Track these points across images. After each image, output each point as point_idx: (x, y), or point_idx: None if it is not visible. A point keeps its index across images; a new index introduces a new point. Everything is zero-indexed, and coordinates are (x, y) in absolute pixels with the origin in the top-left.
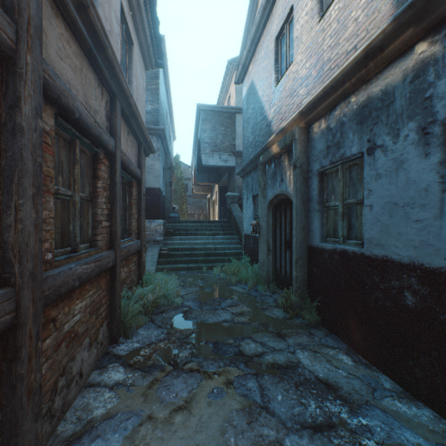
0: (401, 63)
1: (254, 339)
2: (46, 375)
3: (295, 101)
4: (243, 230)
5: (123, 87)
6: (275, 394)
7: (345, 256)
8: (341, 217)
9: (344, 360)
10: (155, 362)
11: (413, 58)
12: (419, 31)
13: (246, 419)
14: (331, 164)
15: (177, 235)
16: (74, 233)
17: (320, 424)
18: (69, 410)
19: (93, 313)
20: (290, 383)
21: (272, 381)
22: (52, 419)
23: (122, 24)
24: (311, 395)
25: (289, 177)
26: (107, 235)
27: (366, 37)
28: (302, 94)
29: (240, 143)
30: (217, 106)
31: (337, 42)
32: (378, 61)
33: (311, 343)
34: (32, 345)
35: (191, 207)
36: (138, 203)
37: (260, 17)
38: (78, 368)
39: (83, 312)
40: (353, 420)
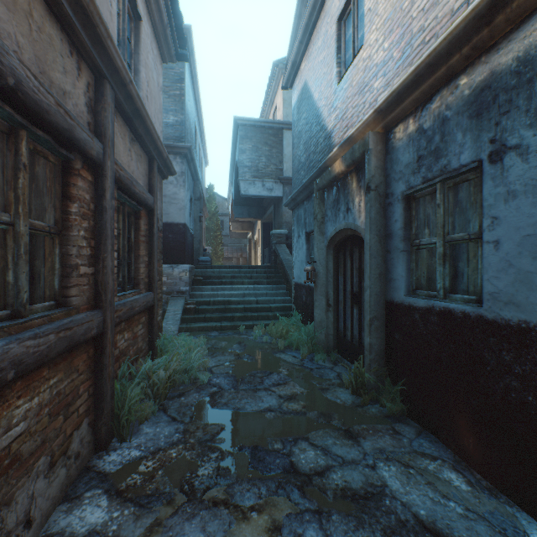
0: None
1: (312, 441)
2: None
3: (366, 99)
4: (293, 278)
5: (116, 64)
6: None
7: (450, 319)
8: (442, 259)
9: (454, 482)
10: (160, 487)
11: None
12: None
13: None
14: (424, 183)
15: (208, 285)
16: (16, 286)
17: None
18: None
19: (59, 412)
20: (376, 531)
21: (346, 527)
22: None
23: None
24: None
25: (359, 205)
26: (90, 288)
27: None
28: (378, 87)
29: (288, 168)
30: (260, 120)
31: (435, 0)
32: (514, 10)
33: (399, 449)
34: None
35: (228, 249)
36: (149, 242)
37: None
38: (20, 513)
39: (35, 416)
40: None
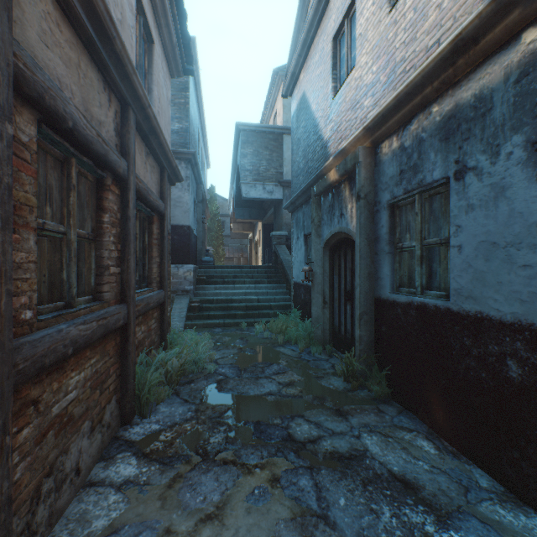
0: (502, 57)
1: (306, 418)
2: (22, 479)
3: (358, 115)
4: (292, 277)
5: (138, 93)
6: (336, 497)
7: (425, 312)
8: (419, 261)
9: (425, 447)
10: (179, 451)
11: (519, 50)
12: (528, 12)
13: (298, 535)
14: (405, 194)
15: (211, 284)
16: (68, 283)
17: None
18: (59, 521)
19: (96, 387)
20: (356, 481)
21: (332, 478)
22: None
23: (139, 15)
24: (383, 498)
25: (351, 211)
26: (117, 285)
27: (454, 27)
28: (368, 105)
29: (288, 171)
30: (261, 125)
31: (414, 36)
32: (471, 57)
33: (381, 423)
34: None
35: (229, 249)
36: (160, 244)
37: (313, 12)
38: (73, 462)
39: (82, 387)
40: (443, 535)
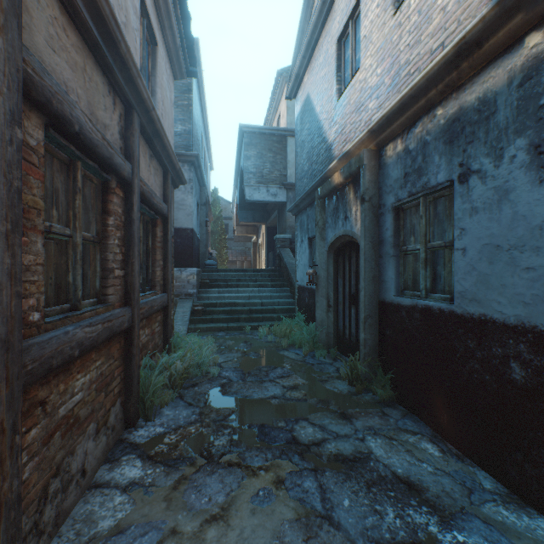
0: (506, 61)
1: (311, 421)
2: (30, 479)
3: (362, 117)
4: (296, 280)
5: (143, 96)
6: (340, 498)
7: (429, 315)
8: (424, 264)
9: (429, 450)
10: (183, 453)
11: (523, 54)
12: (531, 16)
13: (302, 535)
14: (410, 197)
15: (214, 287)
16: (74, 285)
17: (402, 542)
18: (66, 521)
19: (102, 389)
20: (360, 482)
21: (336, 479)
22: (40, 537)
23: (142, 18)
24: (387, 499)
25: (355, 213)
26: (121, 288)
27: (458, 30)
28: (372, 108)
29: (292, 174)
30: (264, 127)
31: (418, 39)
32: (475, 60)
33: (385, 426)
34: (5, 441)
35: (232, 252)
36: (164, 247)
37: (318, 14)
38: (79, 464)
39: (87, 389)
40: (446, 535)
